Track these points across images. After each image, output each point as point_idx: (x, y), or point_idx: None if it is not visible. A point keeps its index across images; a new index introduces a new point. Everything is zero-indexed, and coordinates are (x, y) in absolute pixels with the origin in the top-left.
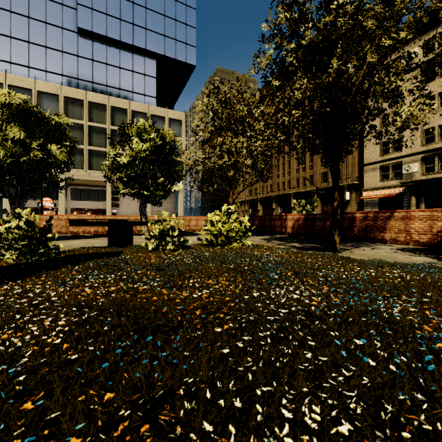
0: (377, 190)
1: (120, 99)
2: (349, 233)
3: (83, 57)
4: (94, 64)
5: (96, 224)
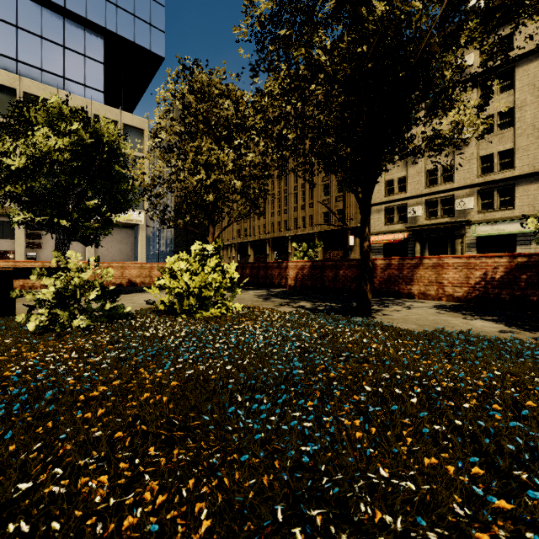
0: (382, 235)
1: (41, 83)
2: None
3: None
4: None
5: None
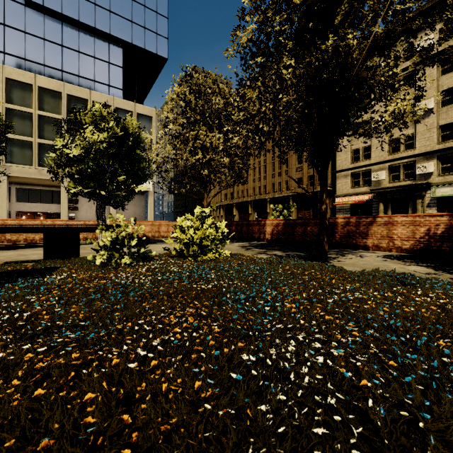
0: (349, 197)
1: (79, 87)
2: (331, 239)
3: (32, 35)
4: (46, 44)
5: (26, 231)
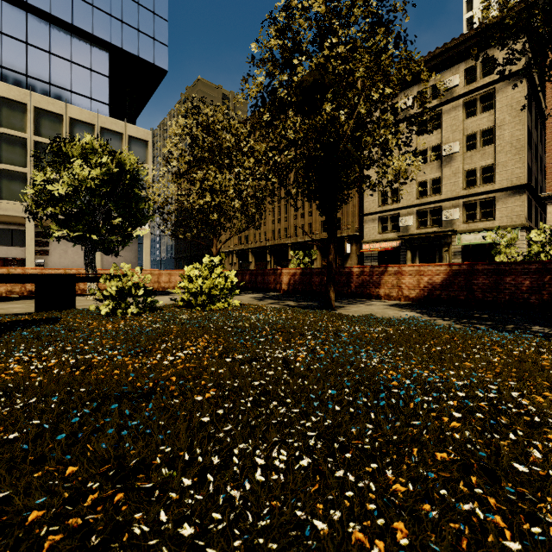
0: (376, 243)
1: (50, 98)
2: (347, 289)
3: None
4: (4, 39)
5: (14, 281)
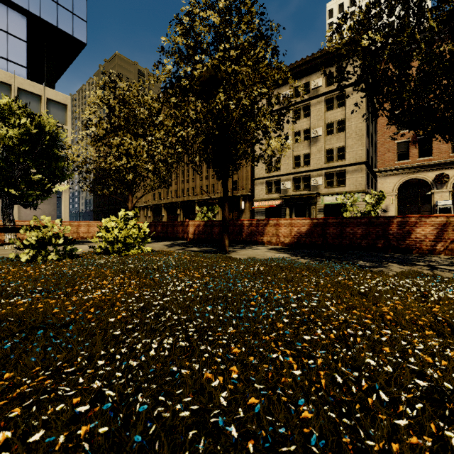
0: (264, 201)
1: None
2: (239, 237)
3: None
4: None
5: None
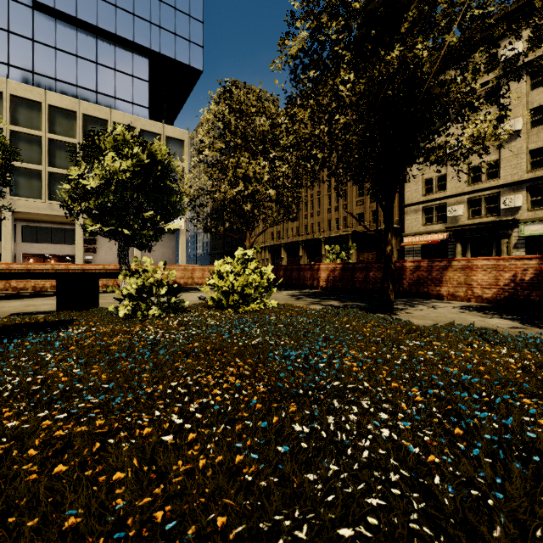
0: (419, 236)
1: (97, 105)
2: (398, 286)
3: (42, 43)
4: (58, 54)
5: (36, 277)
